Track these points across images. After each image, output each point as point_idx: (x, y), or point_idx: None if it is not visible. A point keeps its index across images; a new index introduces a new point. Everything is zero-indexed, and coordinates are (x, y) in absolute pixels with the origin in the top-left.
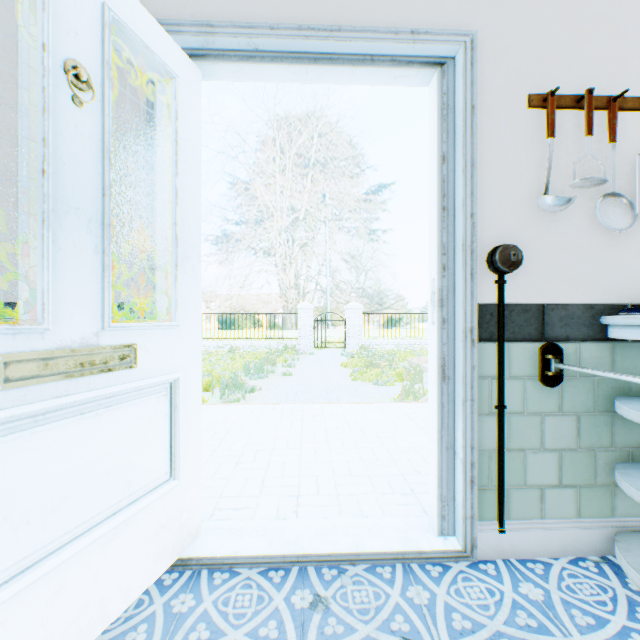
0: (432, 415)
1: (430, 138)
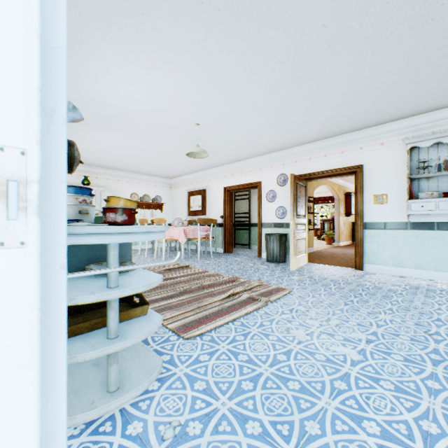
0: (12, 443)
1: None
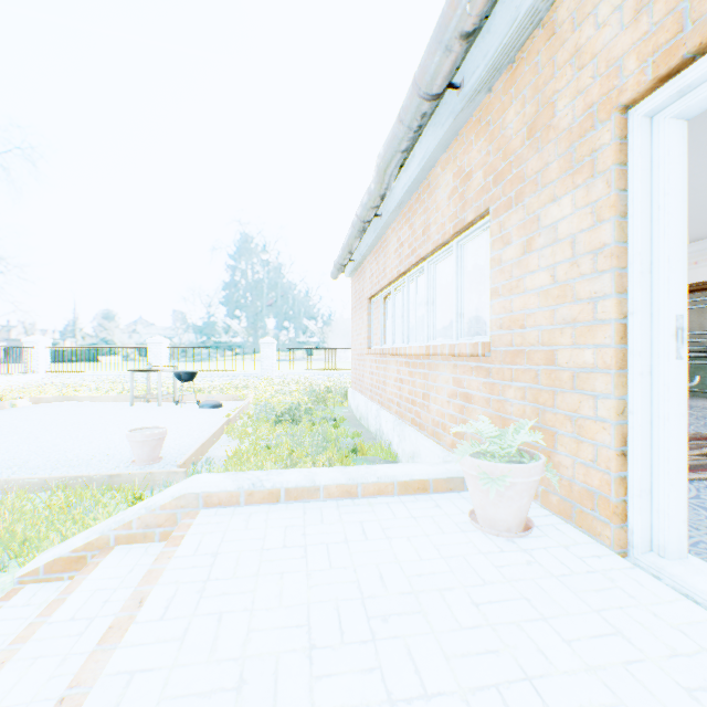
0: (678, 448)
1: (674, 175)
